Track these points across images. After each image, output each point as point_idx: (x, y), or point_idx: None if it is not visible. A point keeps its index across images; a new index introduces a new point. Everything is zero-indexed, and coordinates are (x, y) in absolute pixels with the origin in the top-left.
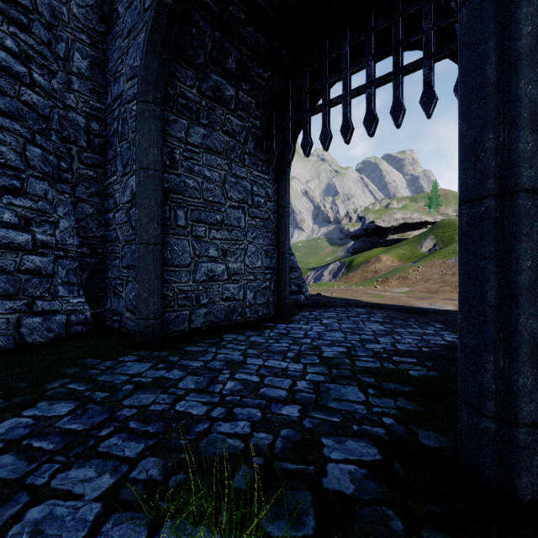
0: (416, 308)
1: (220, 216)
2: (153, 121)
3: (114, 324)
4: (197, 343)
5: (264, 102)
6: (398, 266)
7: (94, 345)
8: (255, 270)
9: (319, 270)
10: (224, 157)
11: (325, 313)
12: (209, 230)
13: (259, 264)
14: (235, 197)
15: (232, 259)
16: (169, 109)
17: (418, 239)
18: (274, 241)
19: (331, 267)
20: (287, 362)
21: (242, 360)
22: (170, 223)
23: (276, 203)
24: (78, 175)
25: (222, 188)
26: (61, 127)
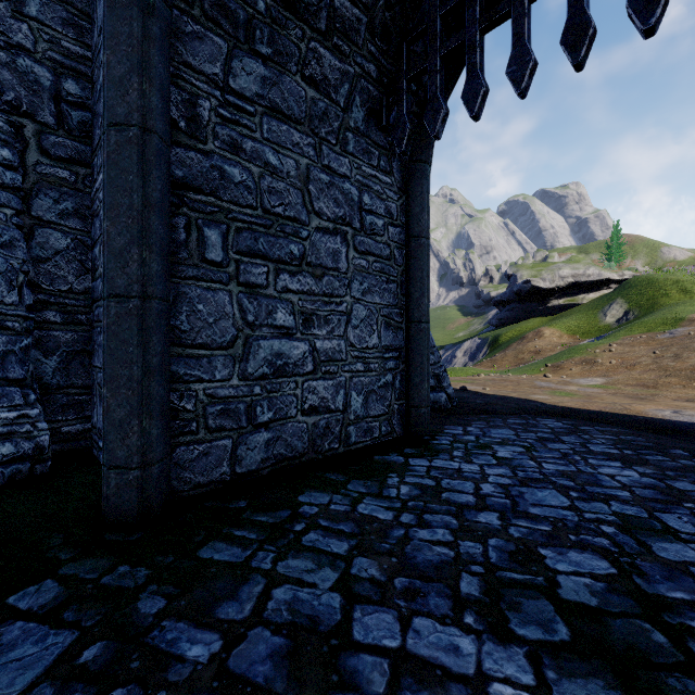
0: (659, 422)
1: (298, 246)
2: (138, 16)
3: (100, 457)
4: (235, 526)
5: (384, 23)
6: (570, 343)
7: (7, 527)
8: (366, 352)
9: (450, 349)
10: (307, 131)
11: (493, 431)
12: (276, 274)
13: (373, 341)
14: (329, 212)
15: (322, 331)
16: (184, 7)
17: (598, 304)
18: (401, 299)
19: (467, 346)
20: (474, 635)
21: (339, 619)
22: (187, 253)
23: (403, 230)
24: (37, 176)
25: (302, 192)
26: (2, 83)
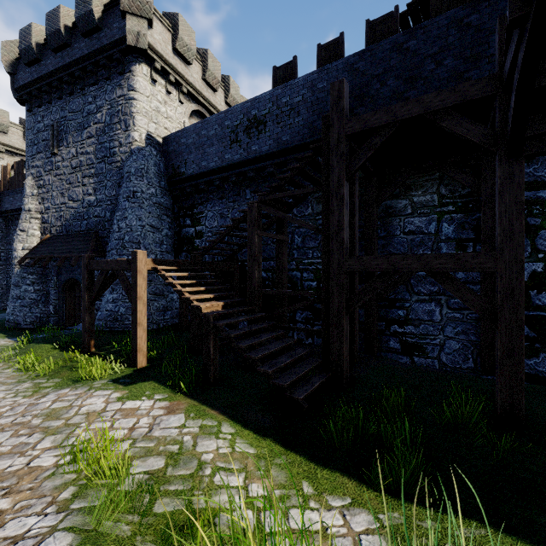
0: None
1: None
2: None
3: None
4: None
5: None
6: None
7: None
8: None
9: None
10: None
11: None
12: None
13: None
14: None
15: None
16: None
17: None
18: None
19: None
20: None
21: None
22: None
23: None
24: None
25: None
26: None
